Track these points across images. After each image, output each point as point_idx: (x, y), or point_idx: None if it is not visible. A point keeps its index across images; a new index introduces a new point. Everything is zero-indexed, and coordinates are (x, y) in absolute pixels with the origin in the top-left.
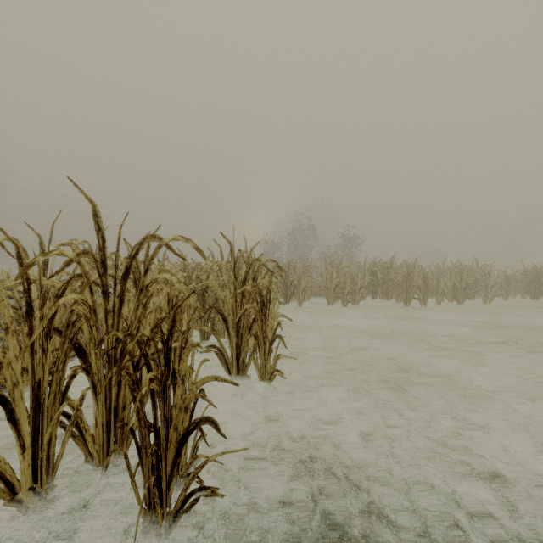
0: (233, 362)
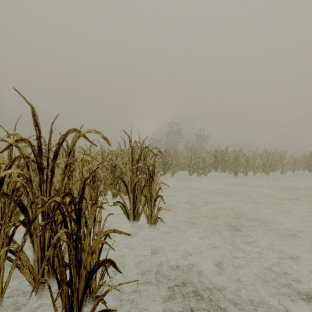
0: (131, 212)
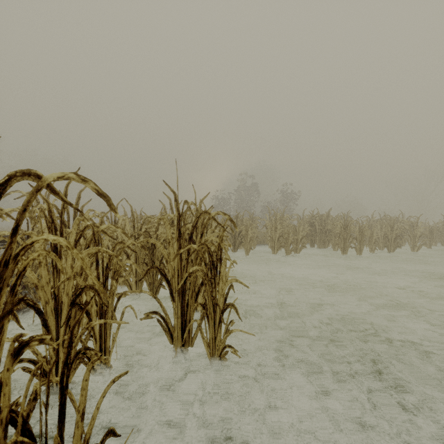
0: (178, 331)
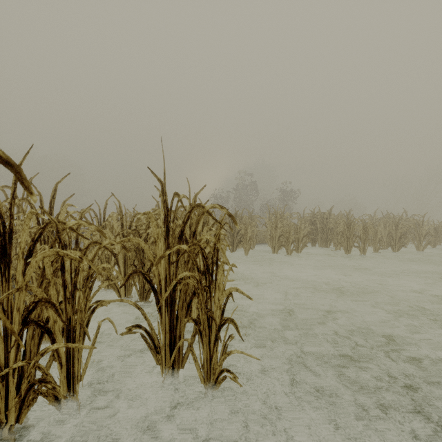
0: (166, 349)
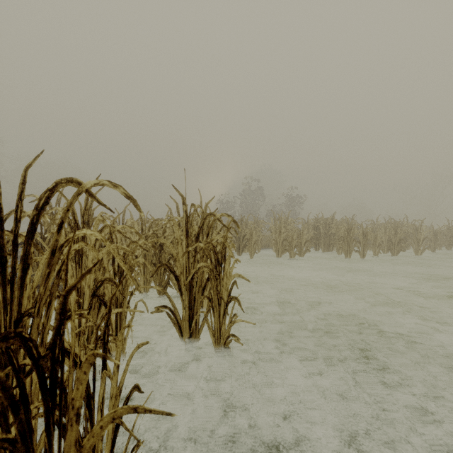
0: (186, 324)
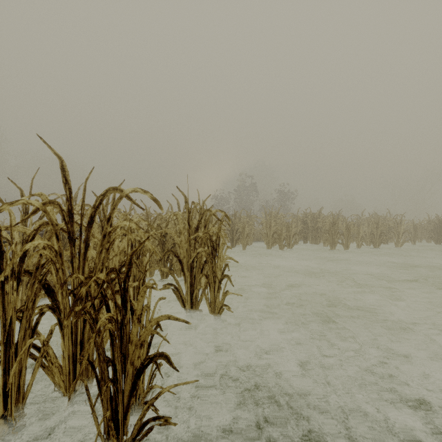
0: (188, 298)
